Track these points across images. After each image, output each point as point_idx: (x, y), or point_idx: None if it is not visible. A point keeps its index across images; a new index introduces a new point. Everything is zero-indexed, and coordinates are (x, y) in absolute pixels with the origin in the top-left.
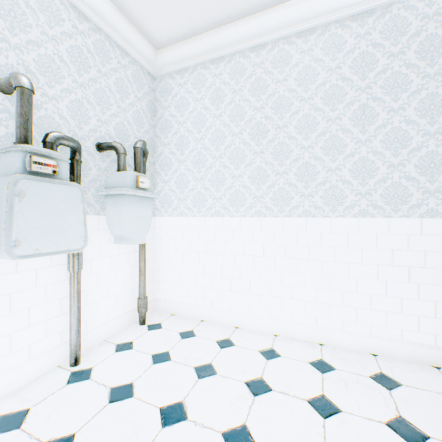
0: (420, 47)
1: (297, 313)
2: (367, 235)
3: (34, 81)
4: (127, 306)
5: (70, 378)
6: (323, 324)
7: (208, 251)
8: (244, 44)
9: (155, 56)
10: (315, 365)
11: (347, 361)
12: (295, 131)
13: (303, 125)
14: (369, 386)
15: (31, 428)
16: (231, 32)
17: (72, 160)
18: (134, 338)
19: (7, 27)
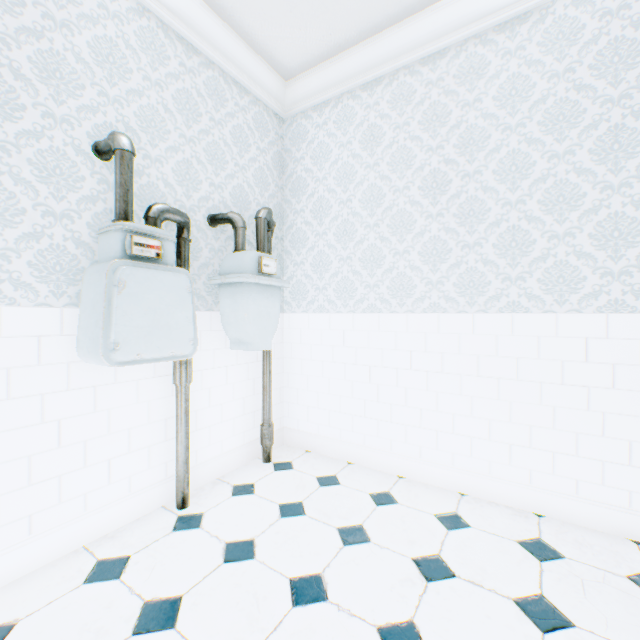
0: None
1: (497, 462)
2: (622, 343)
3: (135, 141)
4: (247, 436)
5: (177, 523)
6: (542, 483)
7: (358, 362)
8: (412, 55)
9: (283, 89)
10: (529, 547)
11: (584, 547)
12: (495, 179)
13: (508, 168)
14: (625, 592)
15: (131, 581)
16: (391, 39)
17: (178, 239)
18: (256, 480)
19: (106, 76)
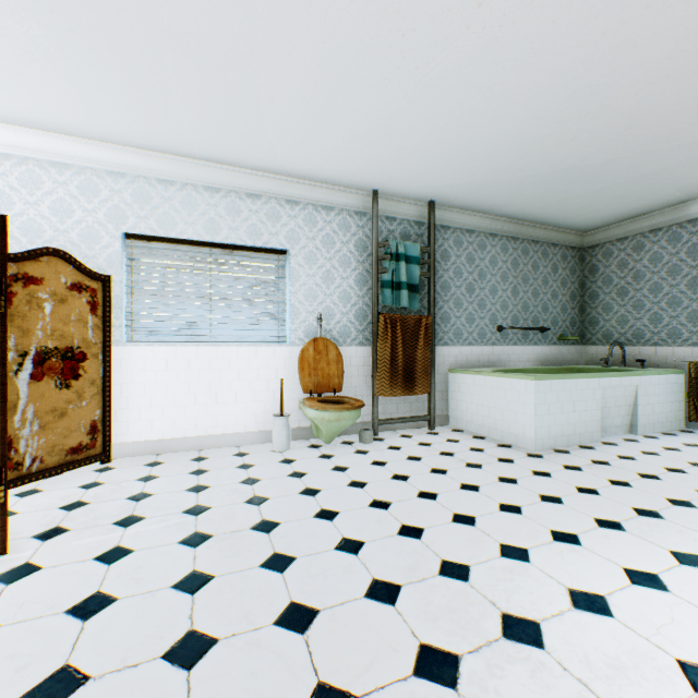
0: (54, 206)
1: None
2: None
3: None
4: None
5: None
6: None
7: None
8: None
9: None
10: None
11: None
12: None
13: None
14: None
15: None
16: None
17: None
18: None
19: None
